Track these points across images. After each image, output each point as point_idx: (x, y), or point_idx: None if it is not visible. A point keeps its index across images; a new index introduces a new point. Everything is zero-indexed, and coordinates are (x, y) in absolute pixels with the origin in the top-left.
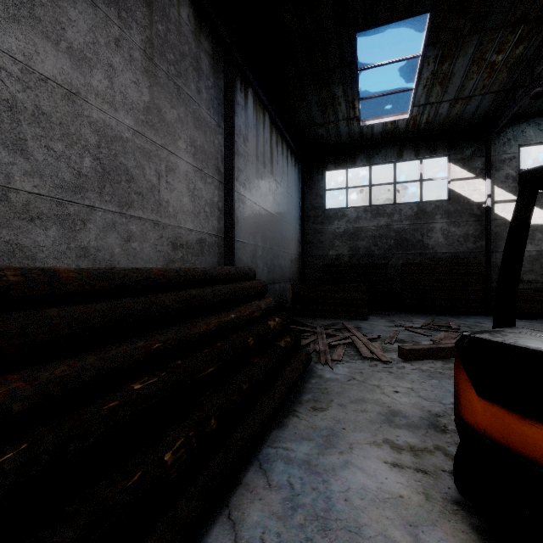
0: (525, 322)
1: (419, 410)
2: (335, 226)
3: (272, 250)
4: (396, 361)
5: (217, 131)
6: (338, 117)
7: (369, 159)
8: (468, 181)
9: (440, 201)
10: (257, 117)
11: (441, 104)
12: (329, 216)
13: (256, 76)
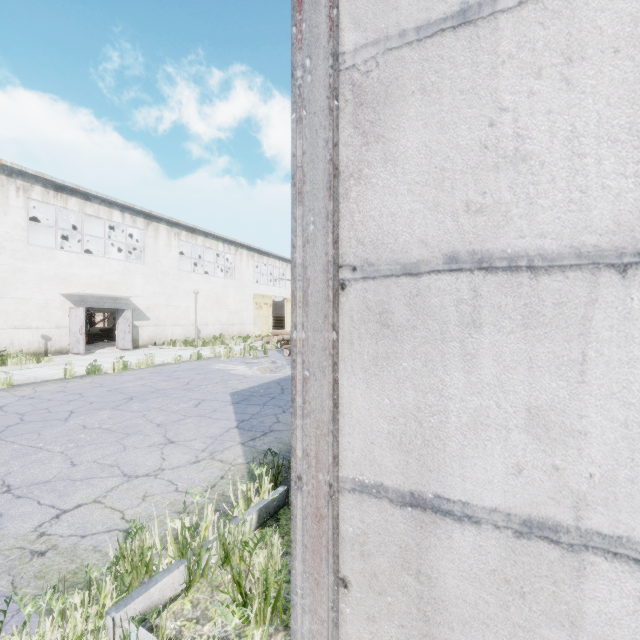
0: None
1: None
2: None
3: None
4: None
5: None
6: None
7: None
8: None
9: None
10: None
11: None
12: None
13: None
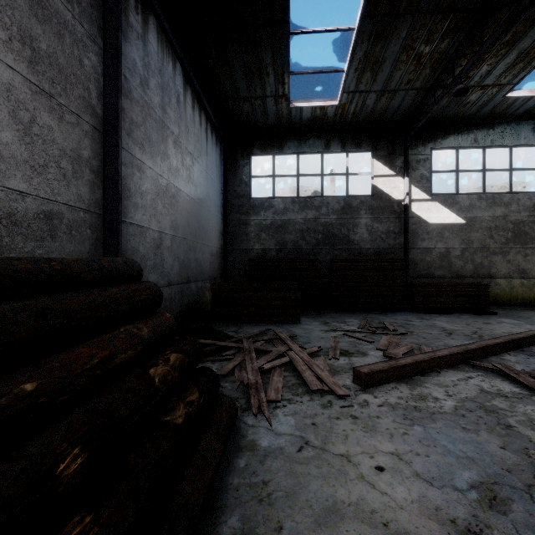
0: (446, 318)
1: (437, 522)
2: (261, 218)
3: (187, 241)
4: (353, 390)
5: (89, 46)
6: (266, 92)
7: (297, 146)
8: (390, 178)
9: (365, 196)
10: (164, 62)
11: (369, 95)
12: (255, 206)
13: (161, 4)
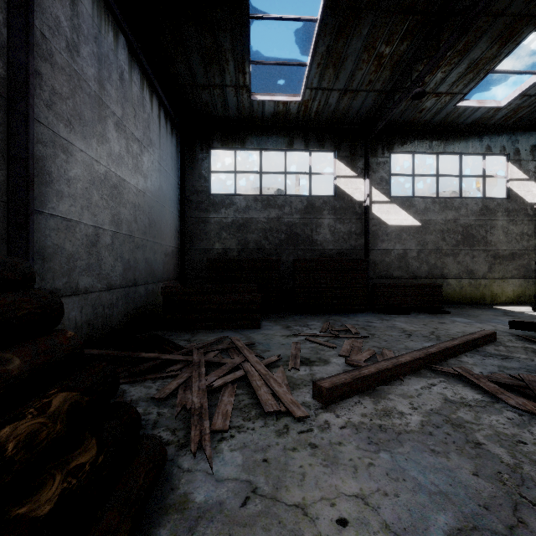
0: (404, 318)
1: None
2: (222, 216)
3: (133, 238)
4: (313, 408)
5: None
6: (226, 81)
7: (259, 142)
8: (351, 179)
9: (328, 197)
10: (101, 29)
11: (332, 93)
12: (215, 203)
13: None
